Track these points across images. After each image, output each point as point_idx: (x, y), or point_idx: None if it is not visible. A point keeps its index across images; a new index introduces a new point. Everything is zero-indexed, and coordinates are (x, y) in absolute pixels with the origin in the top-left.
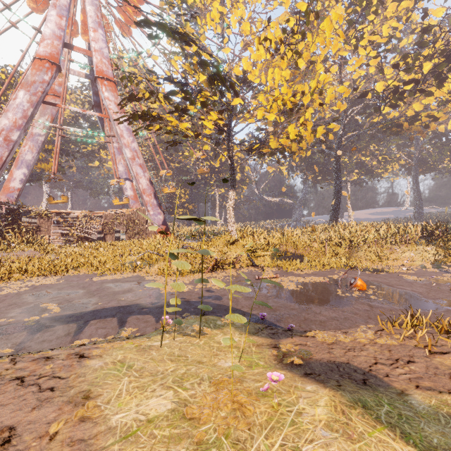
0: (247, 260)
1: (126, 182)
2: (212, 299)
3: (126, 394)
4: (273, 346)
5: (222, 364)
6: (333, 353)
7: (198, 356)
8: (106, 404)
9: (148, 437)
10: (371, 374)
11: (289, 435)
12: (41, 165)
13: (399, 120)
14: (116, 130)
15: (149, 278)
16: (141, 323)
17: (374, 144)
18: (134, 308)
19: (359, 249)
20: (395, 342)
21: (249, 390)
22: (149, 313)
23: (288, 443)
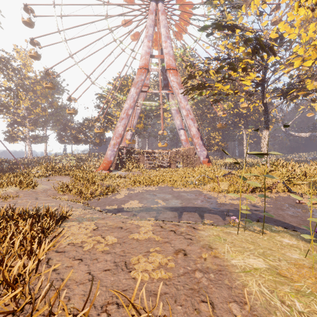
0: (283, 187)
1: (181, 130)
2: (260, 212)
3: (232, 252)
4: None
5: (289, 255)
6: None
7: (267, 245)
8: (223, 253)
9: (259, 276)
10: None
11: None
12: (137, 126)
13: None
14: (177, 99)
15: (206, 193)
16: (213, 218)
17: None
18: (205, 209)
19: None
20: None
21: None
22: (215, 213)
23: None
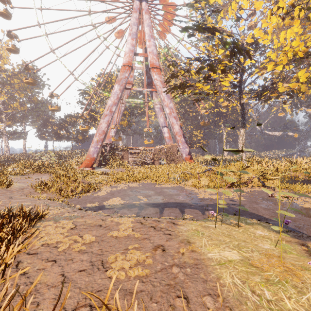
0: (258, 181)
1: (164, 128)
2: (236, 206)
3: (209, 245)
4: (301, 244)
5: (261, 246)
6: None
7: (241, 237)
8: (200, 247)
9: (233, 268)
10: None
11: None
12: (121, 123)
13: None
14: (160, 97)
15: (187, 188)
16: (193, 213)
17: None
18: (186, 204)
19: None
20: None
21: (293, 263)
22: (195, 208)
23: None
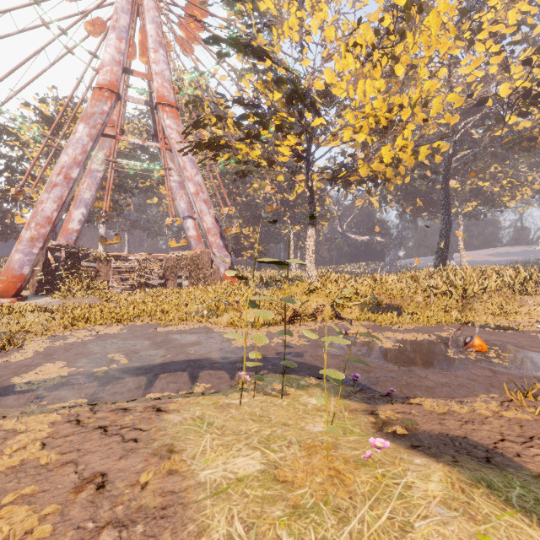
0: (331, 311)
1: (188, 220)
2: (292, 356)
3: (211, 451)
4: (370, 412)
5: (310, 428)
6: (446, 425)
7: (282, 417)
8: (191, 459)
9: (240, 495)
10: (497, 452)
11: (398, 508)
12: (99, 204)
13: (531, 131)
14: (178, 161)
15: (218, 330)
16: (214, 379)
17: (496, 165)
18: (205, 362)
19: (475, 300)
20: (528, 416)
21: (346, 457)
22: (221, 368)
23: (397, 517)
